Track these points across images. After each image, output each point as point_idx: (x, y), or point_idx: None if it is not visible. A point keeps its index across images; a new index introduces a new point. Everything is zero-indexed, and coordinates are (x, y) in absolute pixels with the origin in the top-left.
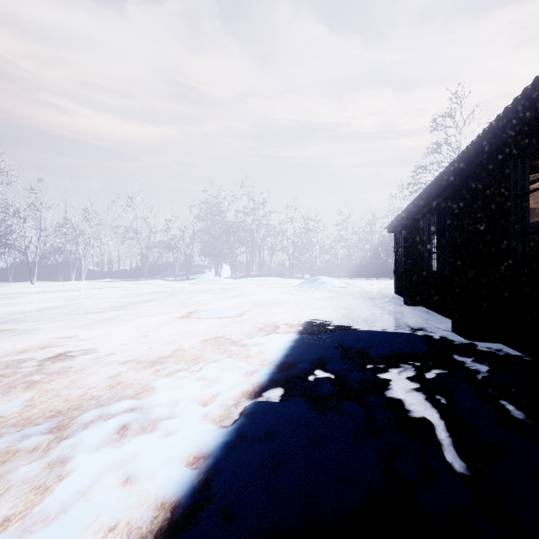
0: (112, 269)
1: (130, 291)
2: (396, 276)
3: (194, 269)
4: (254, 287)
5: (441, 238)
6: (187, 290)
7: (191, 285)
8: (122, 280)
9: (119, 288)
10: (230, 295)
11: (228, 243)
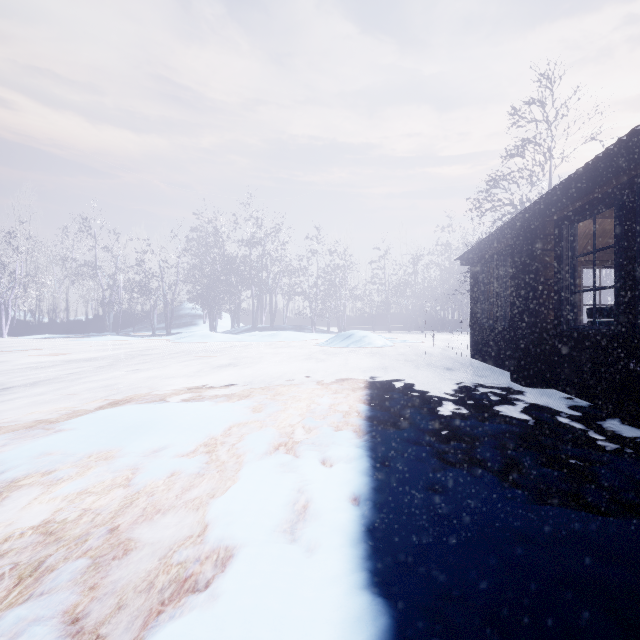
0: (63, 320)
1: (46, 357)
2: (474, 331)
3: (181, 320)
4: (260, 347)
5: (639, 256)
6: (151, 353)
7: (167, 343)
8: (67, 336)
9: (39, 350)
10: (214, 363)
11: (228, 285)
